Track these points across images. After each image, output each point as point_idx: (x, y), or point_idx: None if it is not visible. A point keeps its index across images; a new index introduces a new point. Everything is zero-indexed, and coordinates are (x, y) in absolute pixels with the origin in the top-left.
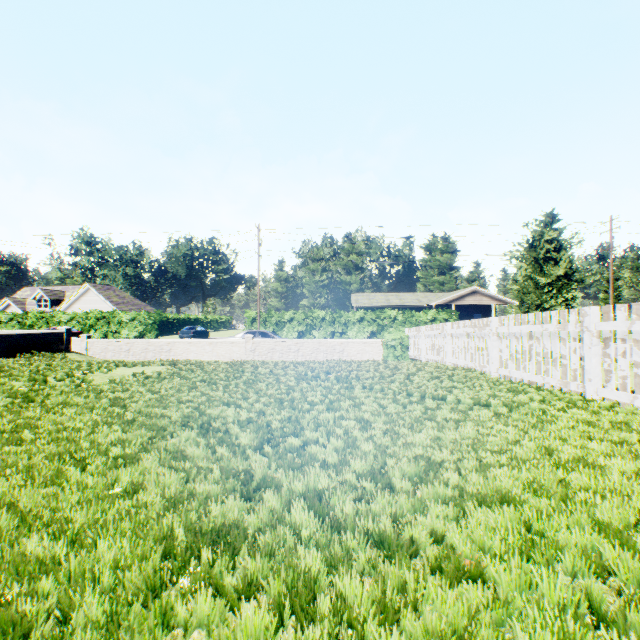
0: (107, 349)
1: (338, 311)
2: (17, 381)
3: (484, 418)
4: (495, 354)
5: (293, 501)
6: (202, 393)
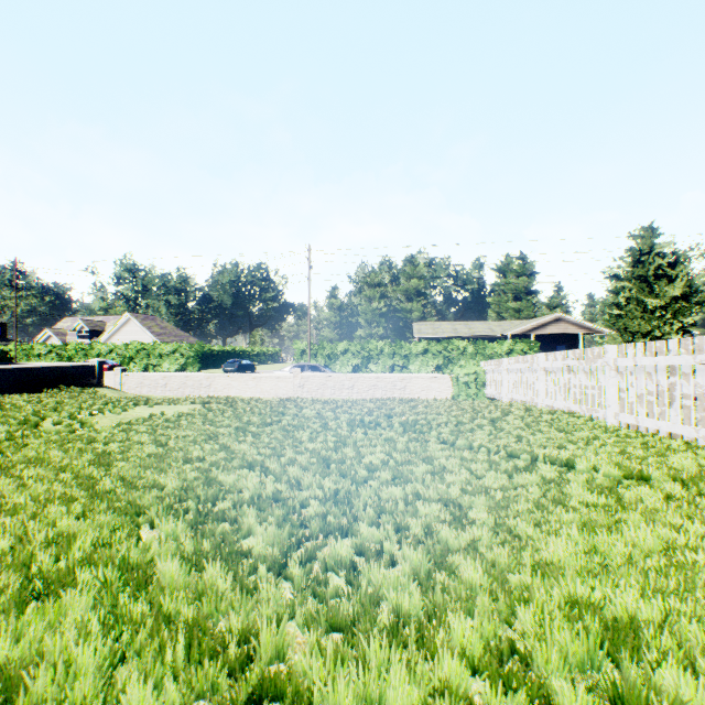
0: (143, 384)
1: (398, 342)
2: (2, 424)
3: (653, 505)
4: (613, 395)
5: None
6: (220, 447)
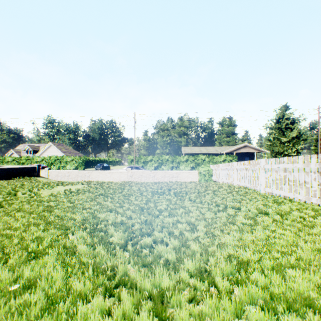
0: (58, 175)
1: (175, 156)
2: None
3: (267, 223)
4: (263, 180)
5: (142, 301)
6: (97, 203)
